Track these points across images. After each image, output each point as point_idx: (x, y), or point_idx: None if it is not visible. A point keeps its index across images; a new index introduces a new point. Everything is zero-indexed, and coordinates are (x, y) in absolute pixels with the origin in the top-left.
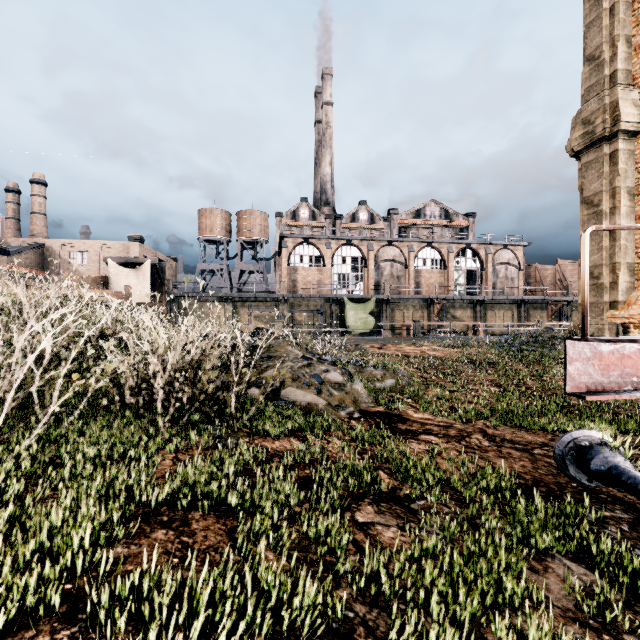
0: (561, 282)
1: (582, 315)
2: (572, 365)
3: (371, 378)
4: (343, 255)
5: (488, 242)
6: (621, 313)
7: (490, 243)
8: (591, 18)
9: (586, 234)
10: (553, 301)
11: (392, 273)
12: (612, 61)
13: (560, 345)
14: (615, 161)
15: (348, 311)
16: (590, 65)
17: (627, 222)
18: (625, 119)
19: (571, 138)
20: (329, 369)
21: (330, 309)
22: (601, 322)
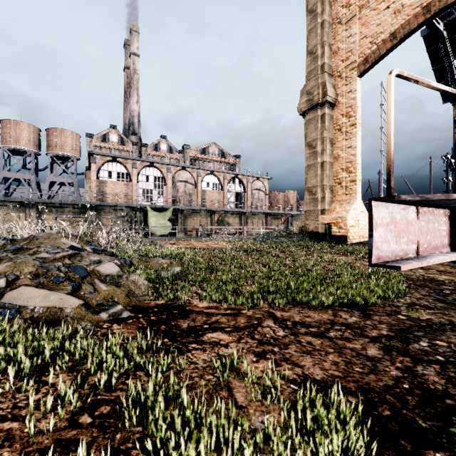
0: (287, 203)
1: (388, 171)
2: (377, 231)
3: (157, 267)
4: (147, 174)
5: (248, 174)
6: (327, 216)
7: (249, 175)
8: (311, 27)
9: (392, 76)
10: (284, 214)
11: (185, 191)
12: (322, 57)
13: (296, 238)
14: (324, 120)
15: (150, 218)
16: (311, 57)
17: (330, 160)
18: (329, 94)
19: (300, 102)
20: (103, 259)
21: (135, 216)
22: (317, 222)
